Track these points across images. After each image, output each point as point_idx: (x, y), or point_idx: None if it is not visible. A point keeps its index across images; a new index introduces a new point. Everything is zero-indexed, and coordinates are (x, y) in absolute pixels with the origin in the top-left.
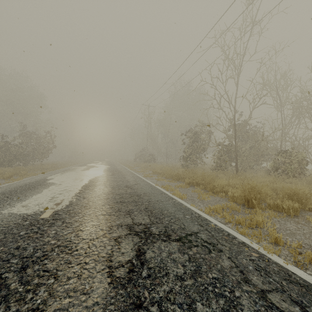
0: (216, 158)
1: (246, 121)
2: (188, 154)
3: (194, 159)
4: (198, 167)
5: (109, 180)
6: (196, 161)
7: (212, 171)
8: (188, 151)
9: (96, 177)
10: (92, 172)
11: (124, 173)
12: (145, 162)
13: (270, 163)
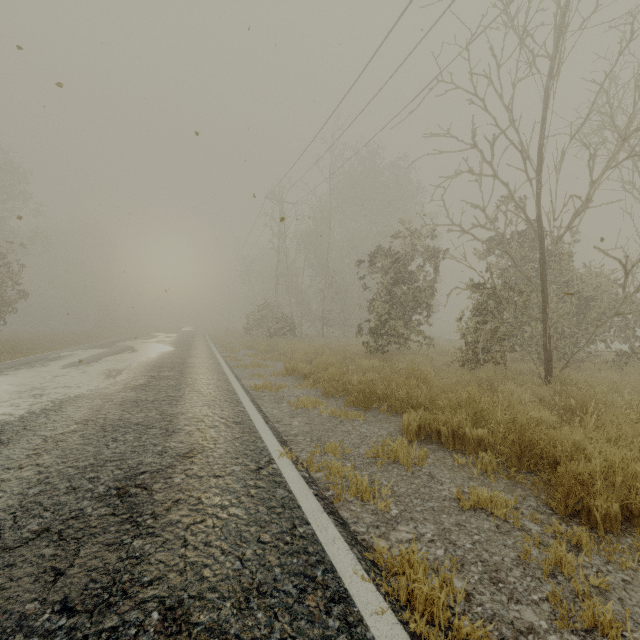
0: (469, 327)
1: (577, 213)
2: (384, 316)
3: (402, 331)
4: (406, 350)
5: (95, 421)
6: (407, 335)
7: (474, 372)
8: (385, 307)
9: (64, 401)
10: (86, 375)
11: (193, 375)
12: (269, 336)
13: (626, 341)
